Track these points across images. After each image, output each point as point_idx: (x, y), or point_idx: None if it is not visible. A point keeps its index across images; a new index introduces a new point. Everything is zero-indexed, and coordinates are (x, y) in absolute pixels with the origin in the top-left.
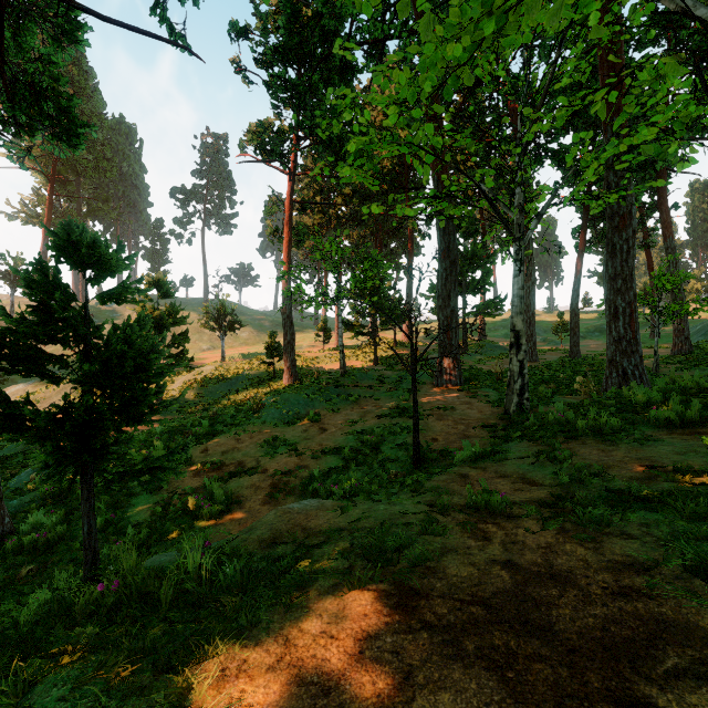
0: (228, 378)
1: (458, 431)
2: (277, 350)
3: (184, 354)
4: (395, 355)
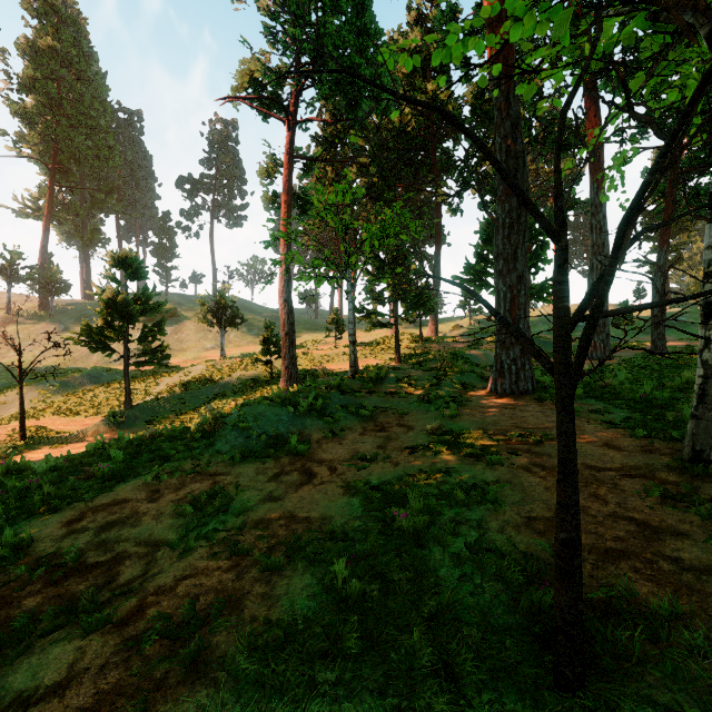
0: (217, 380)
1: (609, 508)
2: (275, 345)
3: (162, 350)
4: (422, 352)
